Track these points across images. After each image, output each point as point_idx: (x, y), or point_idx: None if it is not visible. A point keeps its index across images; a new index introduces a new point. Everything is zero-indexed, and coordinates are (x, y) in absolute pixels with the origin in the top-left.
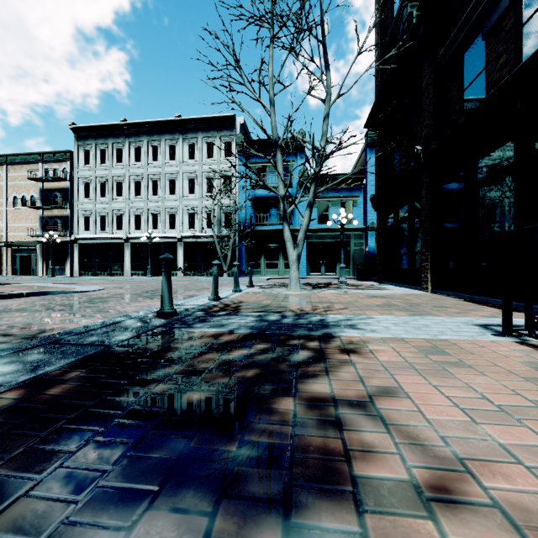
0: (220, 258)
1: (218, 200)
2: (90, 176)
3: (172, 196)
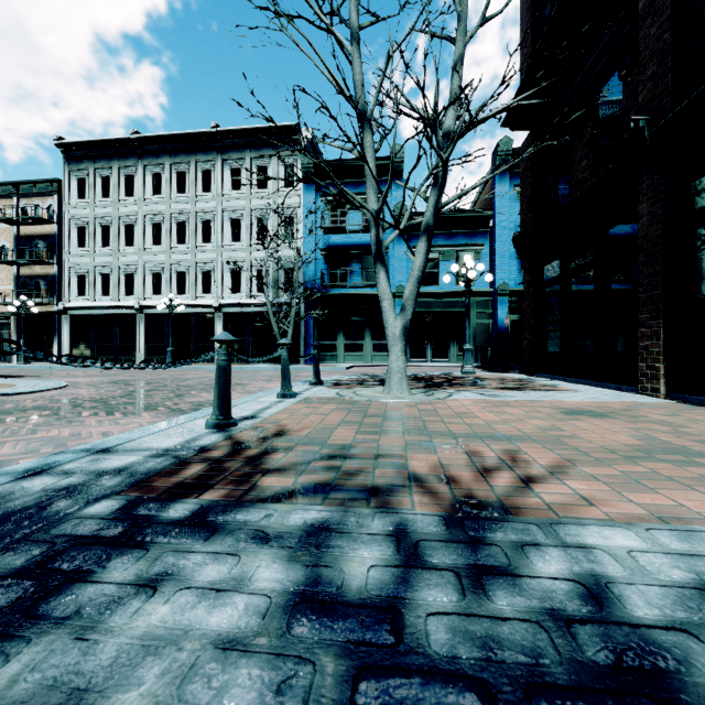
0: (276, 336)
1: (274, 250)
2: (86, 215)
3: (207, 245)
